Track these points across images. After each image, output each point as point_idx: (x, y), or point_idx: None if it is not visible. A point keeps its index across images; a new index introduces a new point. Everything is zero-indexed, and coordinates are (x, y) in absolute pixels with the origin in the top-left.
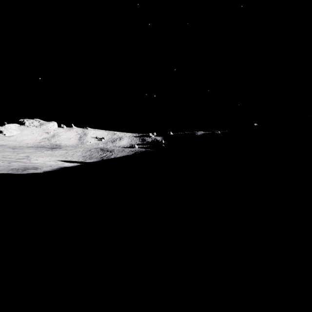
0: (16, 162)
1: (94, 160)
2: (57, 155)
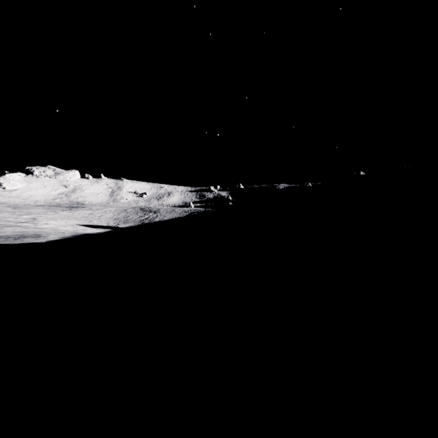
0: (13, 227)
1: (131, 224)
2: (78, 217)
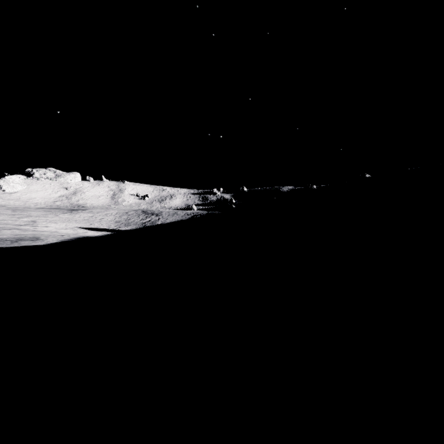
0: (12, 230)
1: (133, 227)
2: (78, 220)
